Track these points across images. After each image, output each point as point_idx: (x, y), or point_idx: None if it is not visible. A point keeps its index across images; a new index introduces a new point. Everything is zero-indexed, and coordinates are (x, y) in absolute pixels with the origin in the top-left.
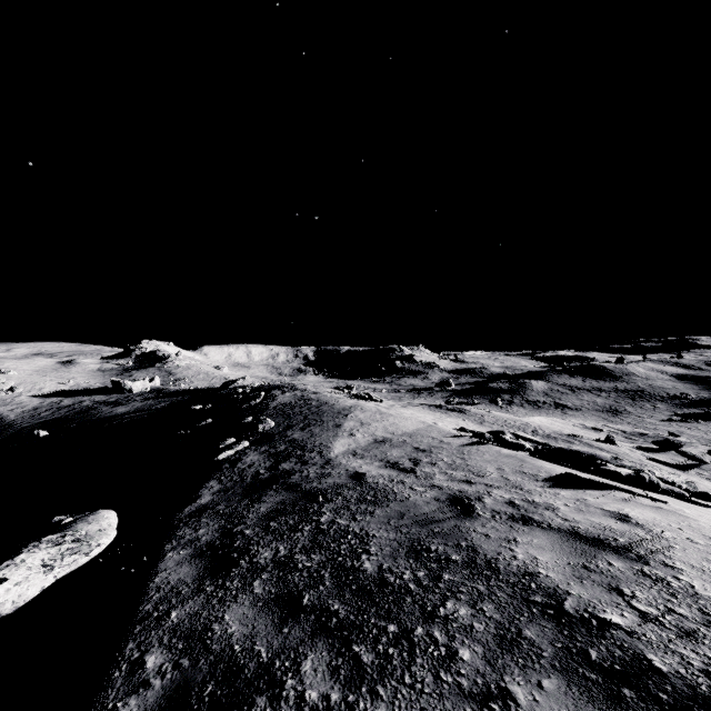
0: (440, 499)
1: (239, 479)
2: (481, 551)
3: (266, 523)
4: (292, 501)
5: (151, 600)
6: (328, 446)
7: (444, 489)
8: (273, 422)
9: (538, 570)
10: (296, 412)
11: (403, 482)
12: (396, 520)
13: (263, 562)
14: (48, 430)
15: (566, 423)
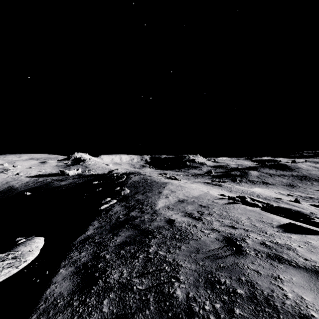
0: (219, 239)
1: (109, 220)
2: (258, 287)
3: (118, 251)
4: (134, 236)
5: (38, 310)
6: (155, 203)
7: (220, 232)
8: (129, 190)
9: (310, 312)
10: (140, 185)
11: (196, 226)
12: (194, 254)
13: (112, 282)
14: (31, 192)
15: (271, 191)
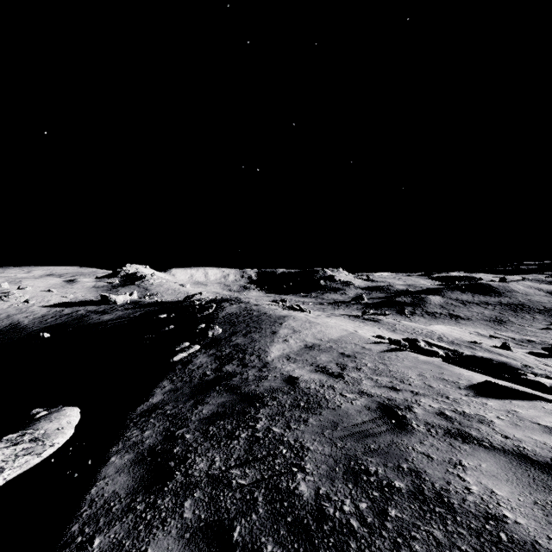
0: (371, 408)
1: (188, 379)
2: (427, 478)
3: (205, 427)
4: (232, 404)
5: (80, 518)
6: (265, 350)
7: (373, 396)
8: (221, 329)
9: (502, 512)
10: (240, 321)
11: (333, 388)
12: (329, 431)
13: (198, 475)
14: (51, 333)
15: (462, 331)
